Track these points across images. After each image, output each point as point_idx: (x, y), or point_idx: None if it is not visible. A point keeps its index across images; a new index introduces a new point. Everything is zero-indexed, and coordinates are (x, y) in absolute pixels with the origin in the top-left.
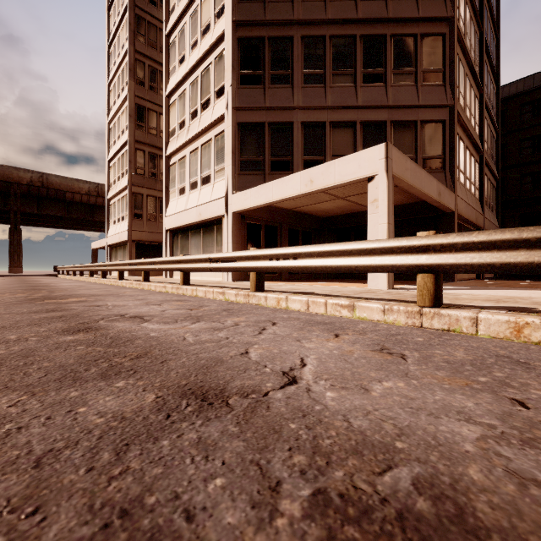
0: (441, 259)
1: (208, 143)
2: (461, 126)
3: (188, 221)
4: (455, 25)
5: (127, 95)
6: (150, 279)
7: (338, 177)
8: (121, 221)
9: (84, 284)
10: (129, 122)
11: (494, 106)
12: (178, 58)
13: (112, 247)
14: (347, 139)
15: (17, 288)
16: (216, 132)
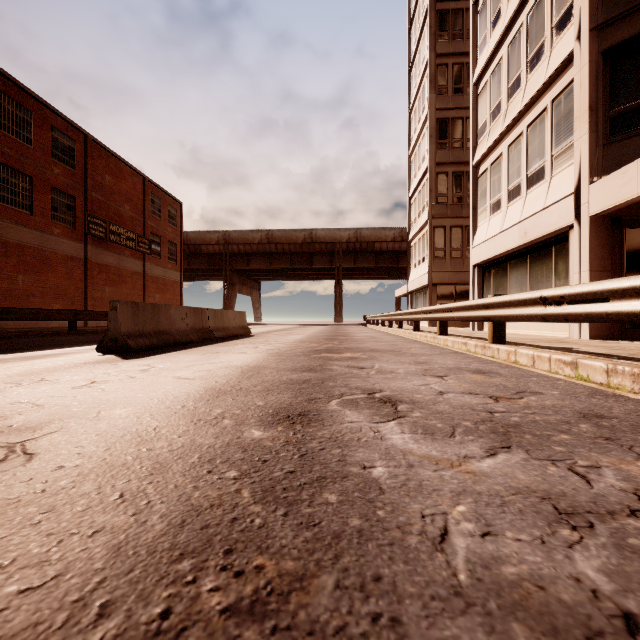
0: None
1: (539, 117)
2: None
3: (504, 248)
4: None
5: (427, 113)
6: (451, 331)
7: None
8: (421, 263)
9: (378, 335)
10: (429, 145)
11: None
12: (490, 22)
13: (412, 294)
14: None
15: (321, 337)
16: (555, 92)
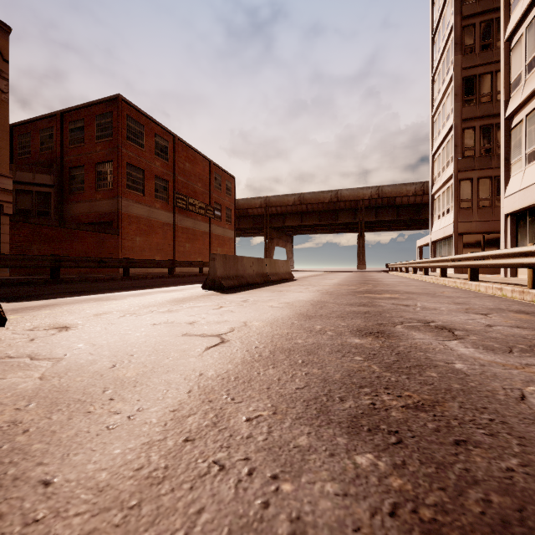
0: None
1: None
2: None
3: None
4: None
5: (452, 74)
6: (481, 277)
7: None
8: (445, 214)
9: (405, 280)
10: (455, 103)
11: None
12: None
13: (435, 243)
14: None
15: (354, 281)
16: None
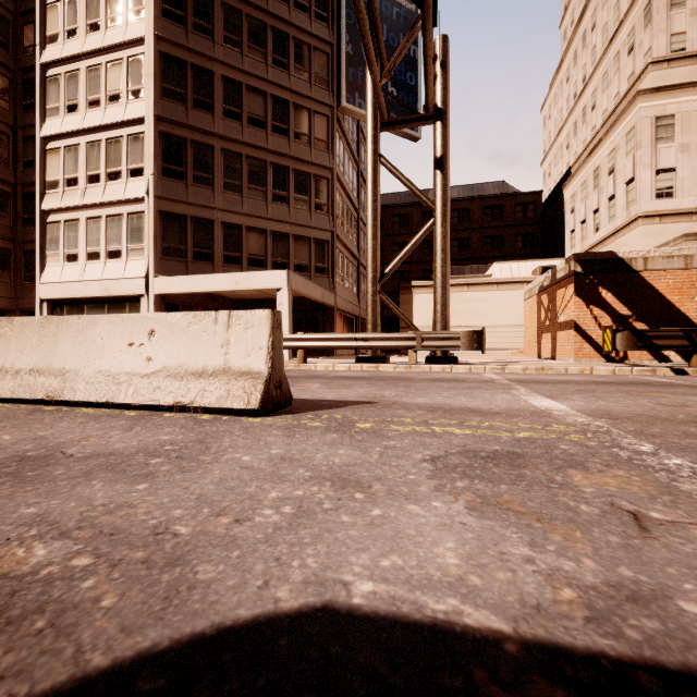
0: (306, 344)
1: (118, 217)
2: (342, 242)
3: (85, 294)
4: (335, 175)
5: None
6: None
7: (257, 284)
8: None
9: None
10: None
11: None
12: (65, 103)
13: None
14: (260, 243)
15: None
16: (131, 210)
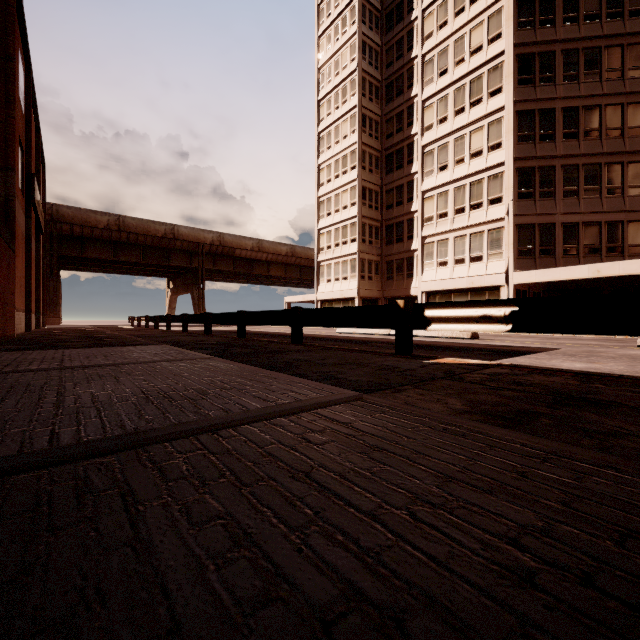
0: None
1: (479, 233)
2: None
3: (455, 287)
4: None
5: (355, 179)
6: None
7: (622, 271)
8: (341, 280)
9: None
10: (359, 202)
11: None
12: (437, 166)
13: (322, 301)
14: (594, 234)
15: None
16: (490, 227)
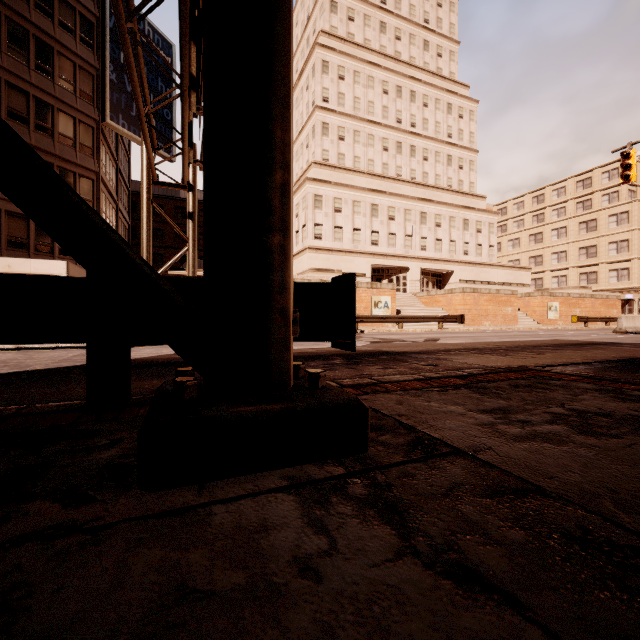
0: None
1: None
2: None
3: None
4: (100, 178)
5: None
6: None
7: (34, 269)
8: None
9: None
10: None
11: (127, 207)
12: None
13: None
14: (21, 227)
15: None
16: None
